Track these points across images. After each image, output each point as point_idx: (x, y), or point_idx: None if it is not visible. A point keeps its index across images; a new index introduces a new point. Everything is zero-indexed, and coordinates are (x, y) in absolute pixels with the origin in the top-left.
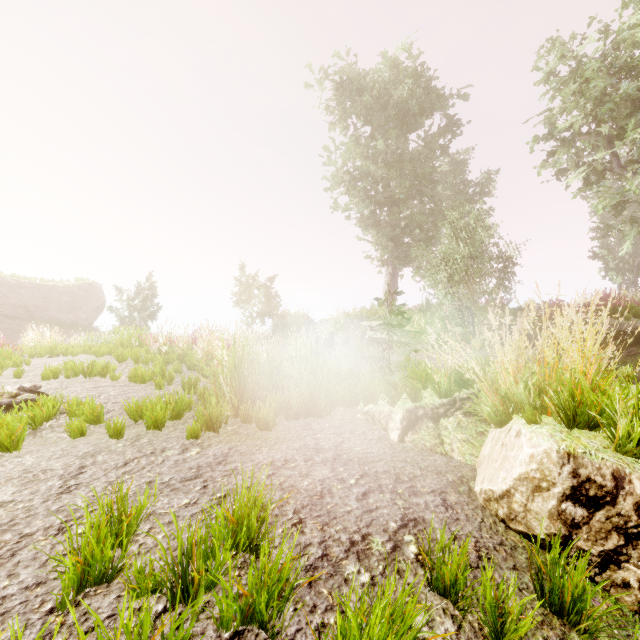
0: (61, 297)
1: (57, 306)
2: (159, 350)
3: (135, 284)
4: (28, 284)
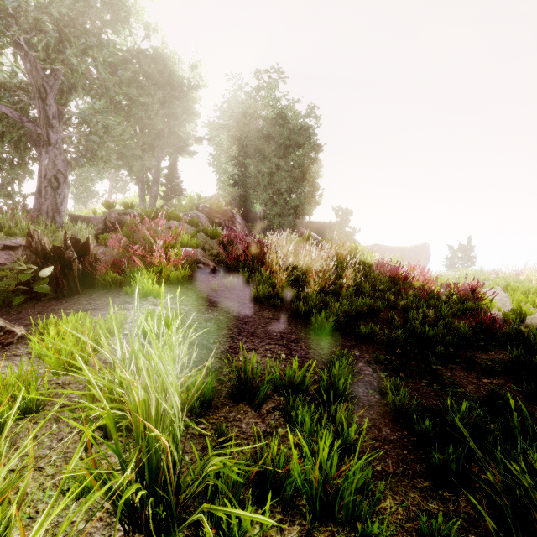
0: (409, 253)
1: (408, 258)
2: (496, 277)
3: (459, 244)
4: (395, 248)
